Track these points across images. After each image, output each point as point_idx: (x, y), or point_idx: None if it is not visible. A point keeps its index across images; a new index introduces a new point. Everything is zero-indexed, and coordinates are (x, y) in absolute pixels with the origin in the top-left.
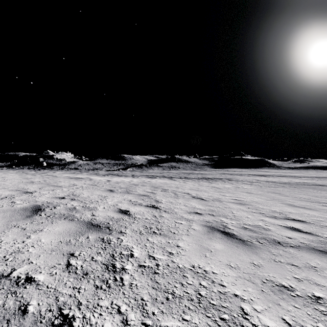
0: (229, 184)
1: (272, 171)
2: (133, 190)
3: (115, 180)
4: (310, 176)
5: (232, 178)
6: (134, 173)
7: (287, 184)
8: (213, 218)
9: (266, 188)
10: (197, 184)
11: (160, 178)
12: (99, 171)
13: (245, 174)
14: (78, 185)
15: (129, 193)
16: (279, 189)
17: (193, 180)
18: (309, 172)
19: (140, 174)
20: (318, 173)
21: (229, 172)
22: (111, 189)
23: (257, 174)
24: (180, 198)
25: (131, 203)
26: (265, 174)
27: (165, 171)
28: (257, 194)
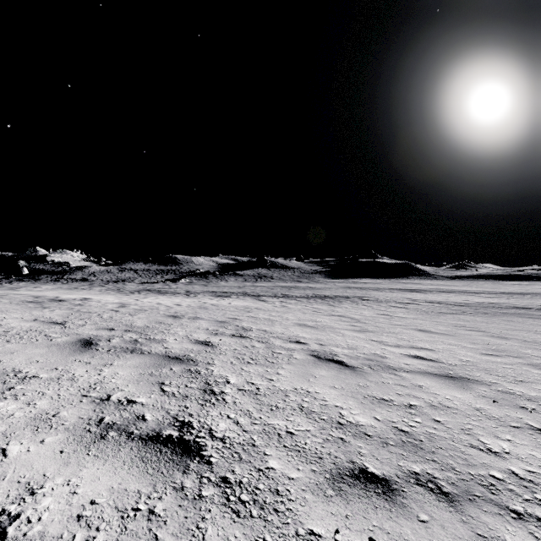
0: (368, 309)
1: (424, 283)
2: (158, 336)
3: (143, 303)
4: (490, 290)
5: (367, 296)
6: (190, 288)
7: (467, 307)
8: (467, 536)
9: (441, 317)
10: (310, 310)
11: (238, 296)
12: (126, 285)
13: (385, 289)
14: (5, 325)
15: (134, 351)
16: (463, 318)
17: (299, 300)
18: (483, 285)
19: (201, 290)
20: (498, 286)
21: (358, 286)
22: (90, 338)
23: (405, 289)
24: (282, 364)
25: (92, 424)
26: (419, 289)
27: (248, 284)
28: (445, 336)
